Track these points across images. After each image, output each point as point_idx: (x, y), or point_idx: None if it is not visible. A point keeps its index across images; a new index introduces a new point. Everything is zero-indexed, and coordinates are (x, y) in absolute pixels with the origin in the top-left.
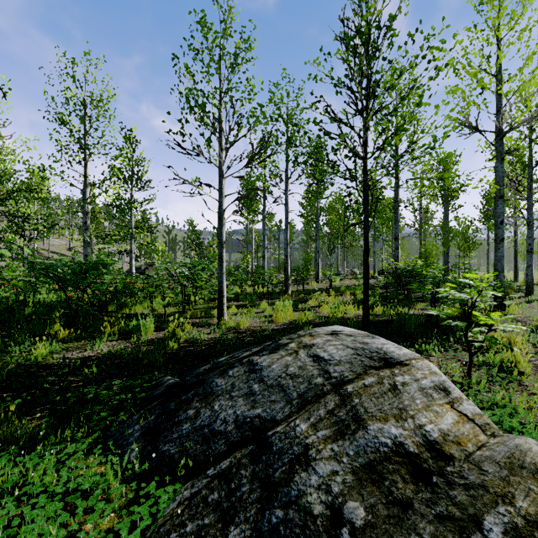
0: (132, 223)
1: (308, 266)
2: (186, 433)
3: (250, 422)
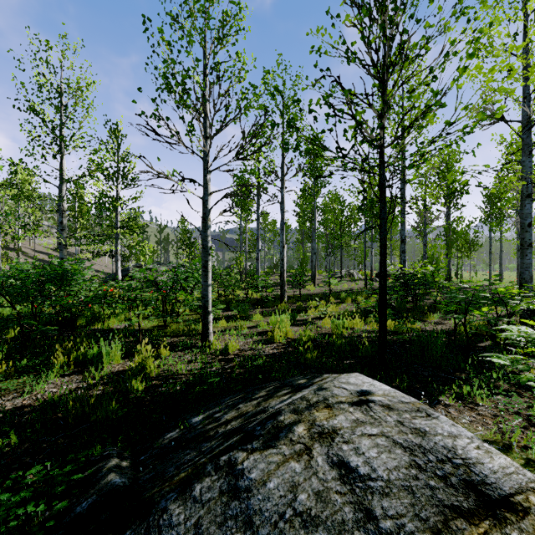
0: (118, 222)
1: (304, 268)
2: None
3: None
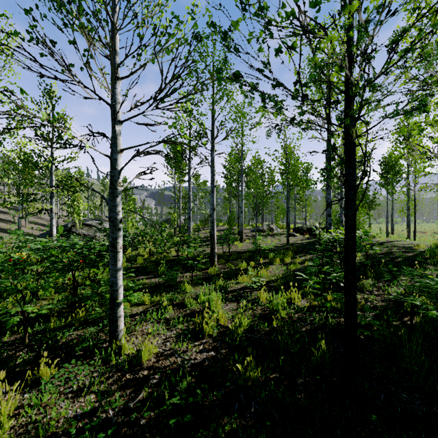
0: (52, 181)
1: (231, 225)
2: None
3: None
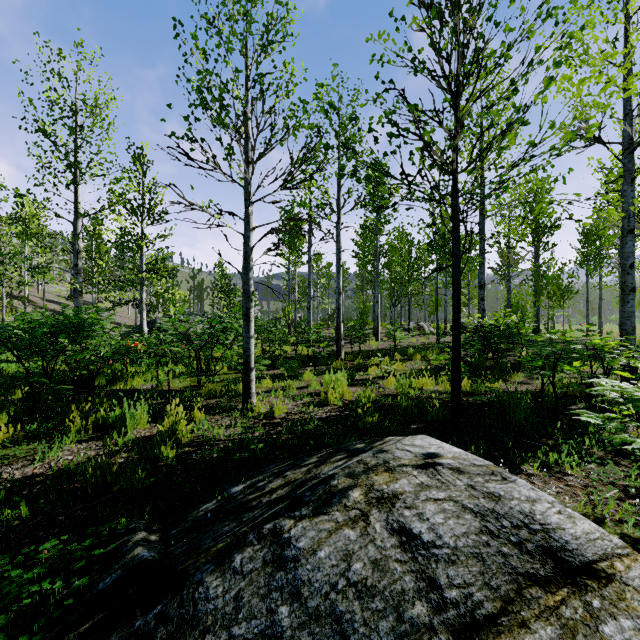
0: (143, 265)
1: (364, 320)
2: None
3: None
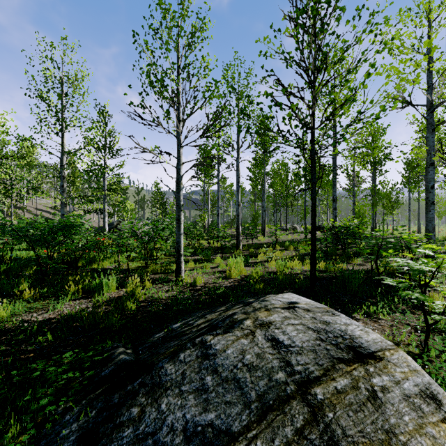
0: (105, 185)
1: (255, 223)
2: (126, 443)
3: (202, 433)
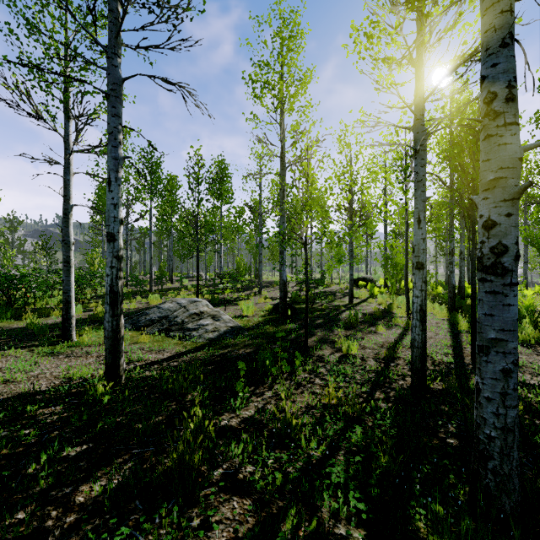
0: None
1: (163, 271)
2: (144, 321)
3: (162, 316)
